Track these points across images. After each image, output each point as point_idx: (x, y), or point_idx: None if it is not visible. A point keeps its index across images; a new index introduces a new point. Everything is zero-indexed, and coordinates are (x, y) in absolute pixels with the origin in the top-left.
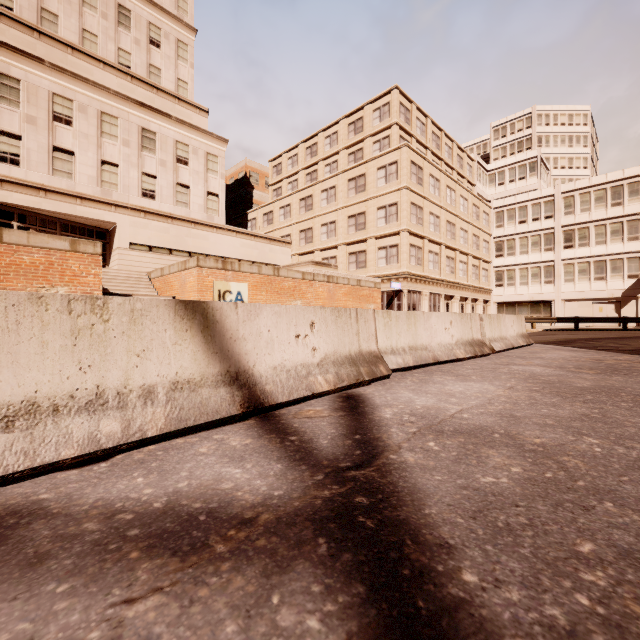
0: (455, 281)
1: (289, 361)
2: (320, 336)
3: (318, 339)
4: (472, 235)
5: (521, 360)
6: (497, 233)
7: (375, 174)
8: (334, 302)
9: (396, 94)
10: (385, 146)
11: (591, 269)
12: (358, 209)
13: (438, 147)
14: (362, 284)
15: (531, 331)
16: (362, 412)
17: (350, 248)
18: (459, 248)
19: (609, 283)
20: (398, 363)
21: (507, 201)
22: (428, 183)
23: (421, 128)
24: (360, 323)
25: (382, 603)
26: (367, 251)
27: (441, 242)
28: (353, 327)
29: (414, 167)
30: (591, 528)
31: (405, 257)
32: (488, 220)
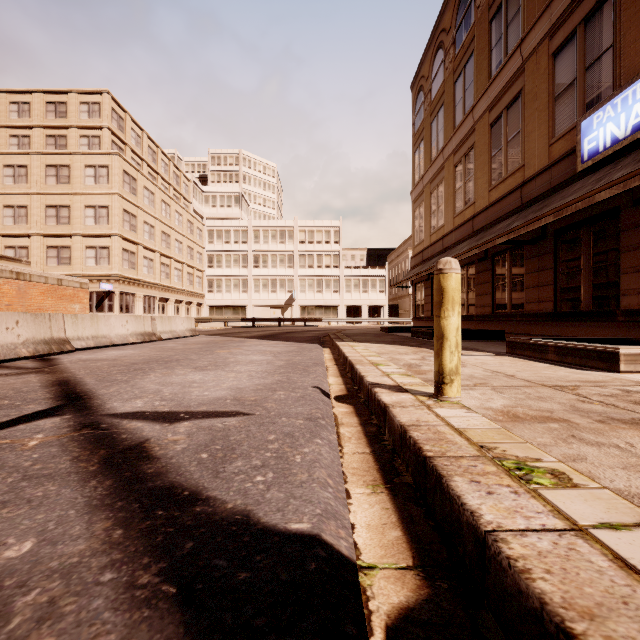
0: (170, 285)
1: (2, 341)
2: (23, 329)
3: (22, 330)
4: (187, 246)
5: (172, 342)
6: (209, 248)
7: (83, 170)
8: (26, 301)
9: (108, 99)
10: (95, 145)
11: (269, 284)
12: (60, 201)
13: (155, 161)
14: (65, 283)
15: (224, 328)
16: (51, 361)
17: (49, 241)
18: (174, 257)
19: (279, 295)
20: (82, 345)
21: (217, 223)
22: (143, 194)
23: (137, 139)
24: (53, 322)
25: (50, 373)
26: (72, 248)
27: (156, 250)
28: (47, 324)
29: (127, 177)
30: (112, 365)
31: (117, 260)
32: (202, 235)
